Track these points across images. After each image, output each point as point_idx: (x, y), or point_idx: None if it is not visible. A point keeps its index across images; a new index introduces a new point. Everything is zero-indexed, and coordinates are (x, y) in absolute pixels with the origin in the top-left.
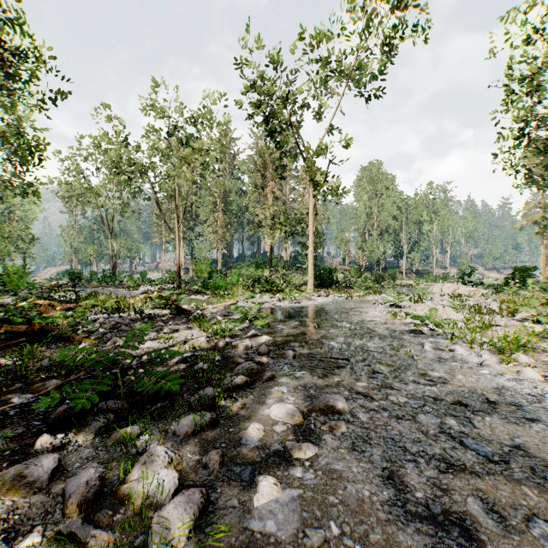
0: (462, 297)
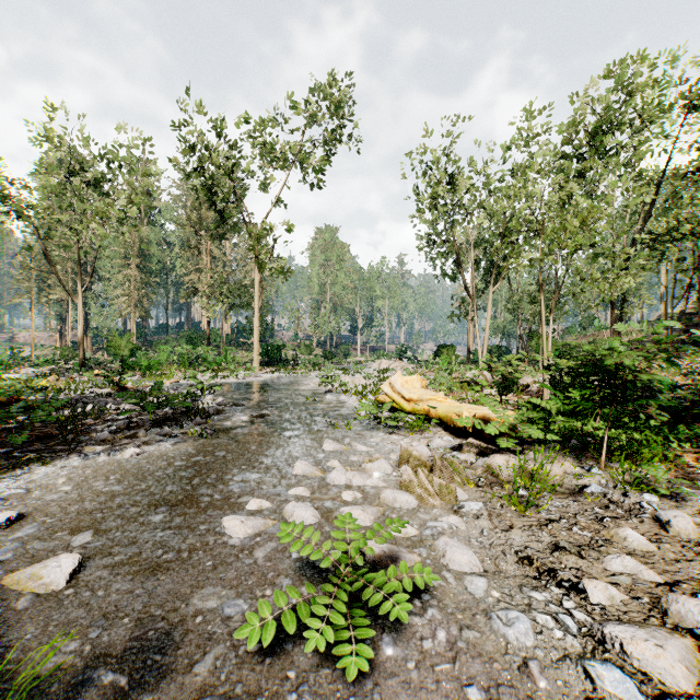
0: (387, 371)
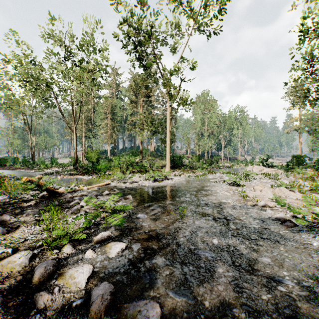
0: (273, 176)
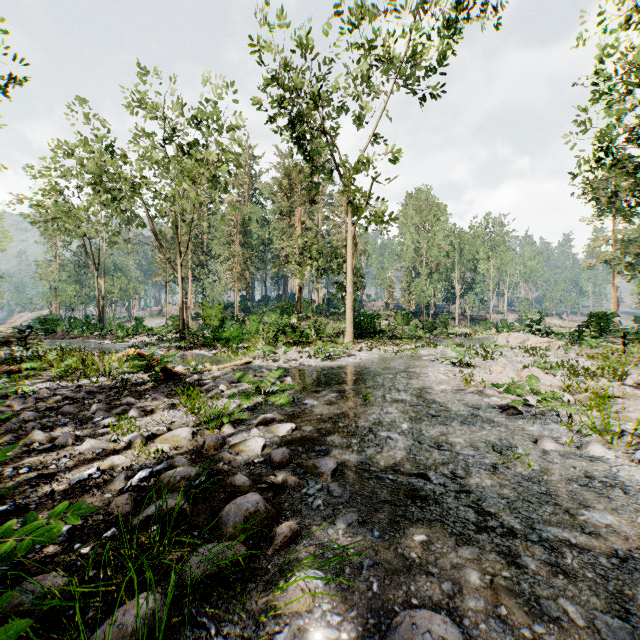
0: (539, 351)
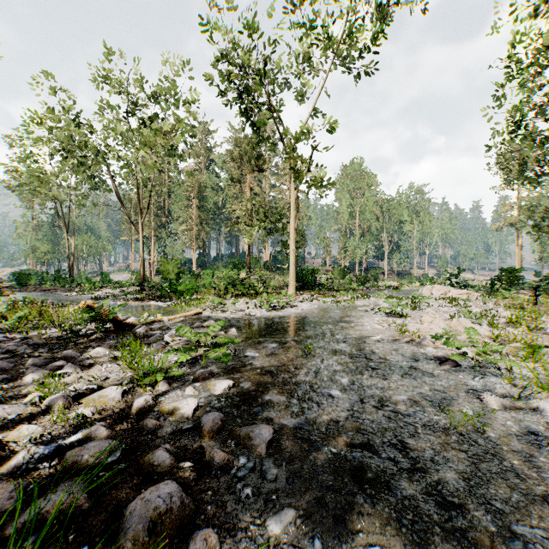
0: (461, 302)
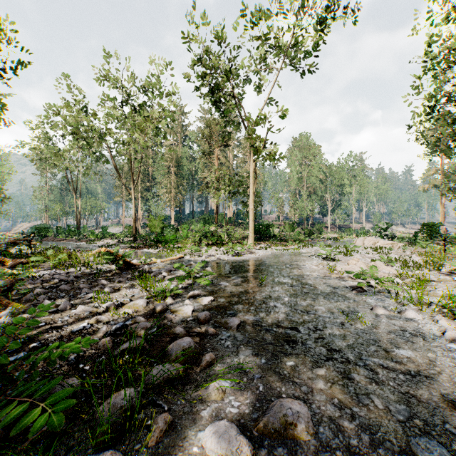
0: (385, 250)
